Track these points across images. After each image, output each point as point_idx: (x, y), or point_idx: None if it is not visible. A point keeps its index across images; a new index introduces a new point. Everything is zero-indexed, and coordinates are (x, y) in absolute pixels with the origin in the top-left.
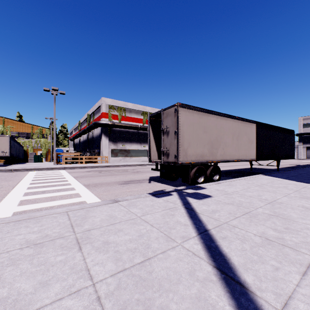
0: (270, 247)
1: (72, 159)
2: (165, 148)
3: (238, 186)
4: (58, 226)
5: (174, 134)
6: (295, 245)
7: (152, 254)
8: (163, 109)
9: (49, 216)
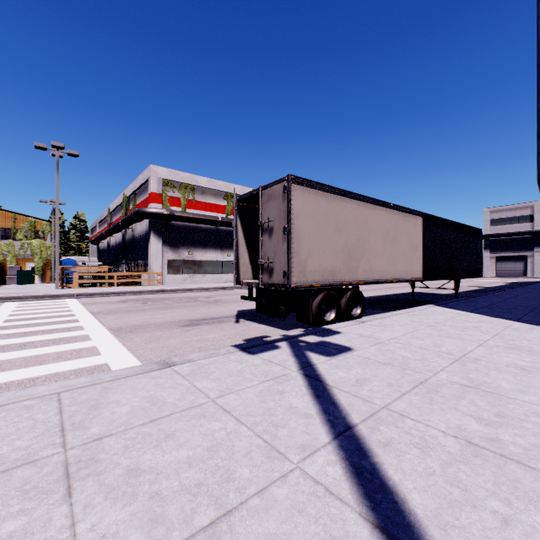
0: (479, 464)
1: (94, 278)
2: (267, 259)
3: (397, 327)
4: (29, 431)
5: (283, 233)
6: (526, 455)
7: (236, 498)
8: (262, 187)
9: (15, 405)
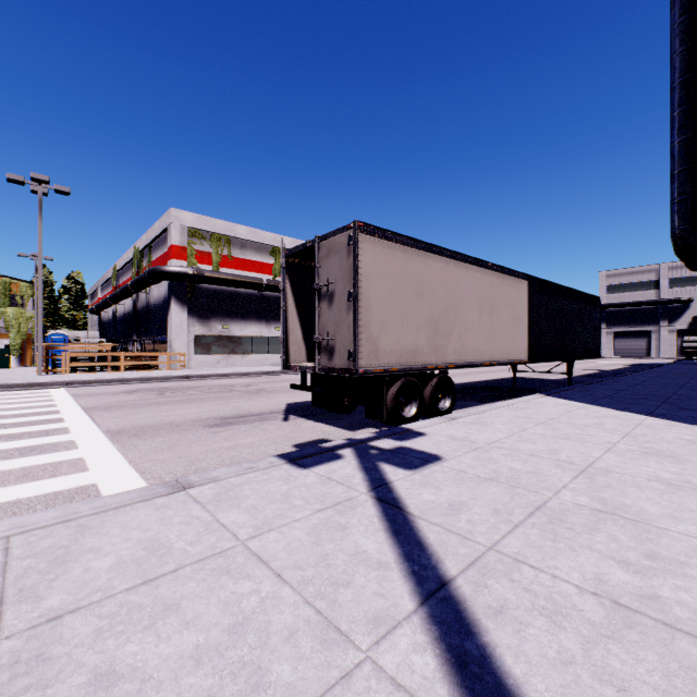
0: (636, 640)
1: (92, 359)
2: (325, 334)
3: (498, 425)
4: None
5: (347, 299)
6: None
7: None
8: (319, 237)
9: None
